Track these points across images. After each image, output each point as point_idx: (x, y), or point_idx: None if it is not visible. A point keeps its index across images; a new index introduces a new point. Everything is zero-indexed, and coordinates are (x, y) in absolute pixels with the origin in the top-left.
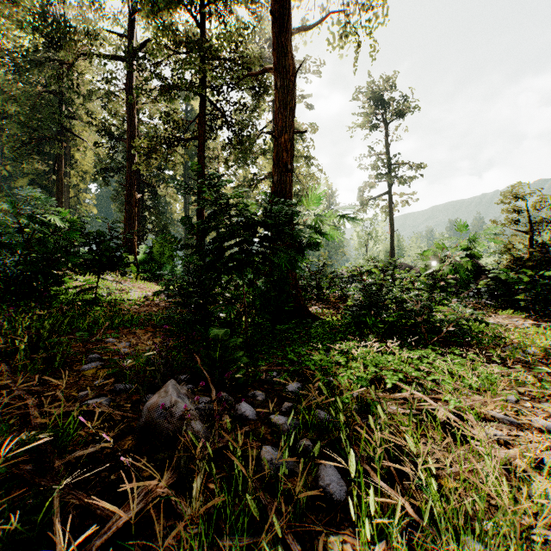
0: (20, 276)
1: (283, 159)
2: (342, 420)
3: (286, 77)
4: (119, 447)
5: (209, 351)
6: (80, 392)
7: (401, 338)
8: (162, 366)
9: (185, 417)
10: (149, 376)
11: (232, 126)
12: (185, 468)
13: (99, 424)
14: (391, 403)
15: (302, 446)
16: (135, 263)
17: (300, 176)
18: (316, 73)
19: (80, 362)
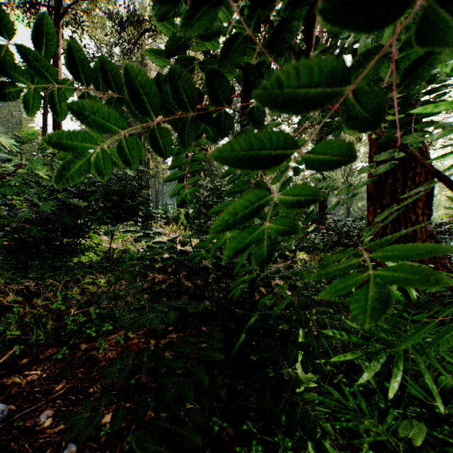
0: None
1: None
2: None
3: None
4: None
5: None
6: None
7: None
8: None
9: None
10: None
11: None
12: None
13: None
14: None
15: None
16: (187, 216)
17: None
18: None
19: None
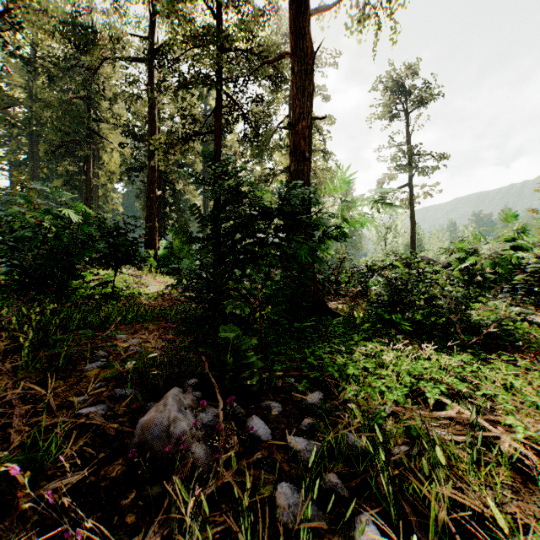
0: (37, 270)
1: (301, 147)
2: (381, 457)
3: (303, 61)
4: (105, 474)
5: (219, 354)
6: (78, 396)
7: (433, 339)
8: (165, 371)
9: (179, 448)
10: (152, 381)
11: (249, 119)
12: (176, 520)
13: (89, 440)
14: (433, 423)
15: (328, 484)
16: (156, 258)
17: (316, 171)
18: (333, 65)
19: (86, 361)
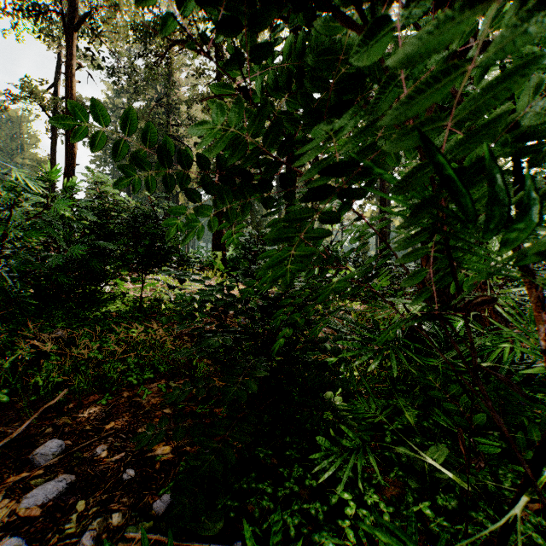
0: None
1: None
2: None
3: None
4: None
5: None
6: None
7: None
8: None
9: None
10: None
11: None
12: None
13: None
14: None
15: None
16: (224, 261)
17: None
18: None
19: None
